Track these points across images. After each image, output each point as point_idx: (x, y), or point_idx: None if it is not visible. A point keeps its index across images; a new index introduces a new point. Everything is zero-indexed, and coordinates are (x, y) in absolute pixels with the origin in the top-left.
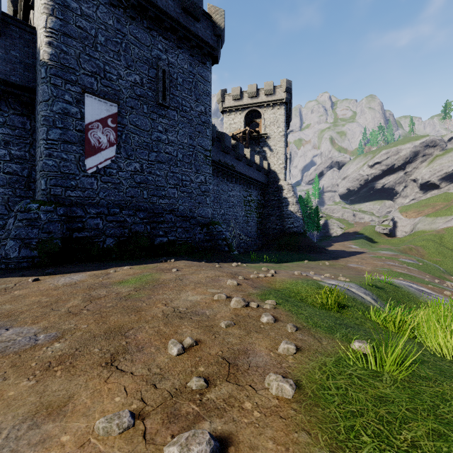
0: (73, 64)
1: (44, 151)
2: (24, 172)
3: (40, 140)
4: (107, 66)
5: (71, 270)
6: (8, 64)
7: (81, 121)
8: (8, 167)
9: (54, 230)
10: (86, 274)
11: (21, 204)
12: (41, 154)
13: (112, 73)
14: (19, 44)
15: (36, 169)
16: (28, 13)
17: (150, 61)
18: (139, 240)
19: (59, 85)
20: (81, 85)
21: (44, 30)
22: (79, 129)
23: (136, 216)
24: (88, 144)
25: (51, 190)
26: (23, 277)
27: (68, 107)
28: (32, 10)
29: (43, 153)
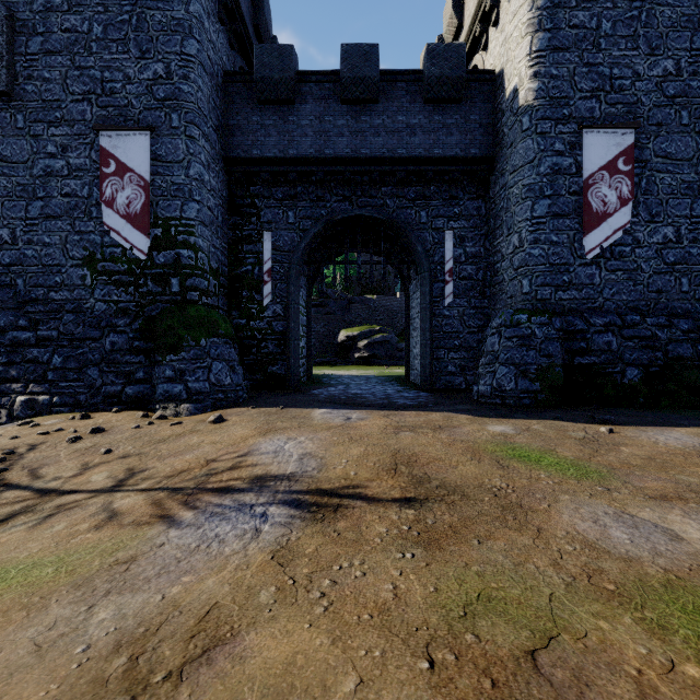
0: (564, 90)
1: (527, 237)
2: (478, 274)
3: (520, 222)
4: (615, 69)
5: (625, 420)
6: (467, 134)
7: (576, 177)
8: (462, 270)
9: (554, 352)
10: (686, 433)
11: (504, 317)
12: (521, 242)
13: (622, 77)
14: (478, 103)
15: (497, 267)
16: (468, 63)
17: (694, 19)
18: (684, 373)
19: (546, 131)
20: (576, 118)
21: (527, 59)
22: (573, 191)
23: (672, 328)
24: (586, 212)
25: (536, 293)
26: (567, 421)
27: (558, 161)
28: (477, 54)
29: (525, 241)
